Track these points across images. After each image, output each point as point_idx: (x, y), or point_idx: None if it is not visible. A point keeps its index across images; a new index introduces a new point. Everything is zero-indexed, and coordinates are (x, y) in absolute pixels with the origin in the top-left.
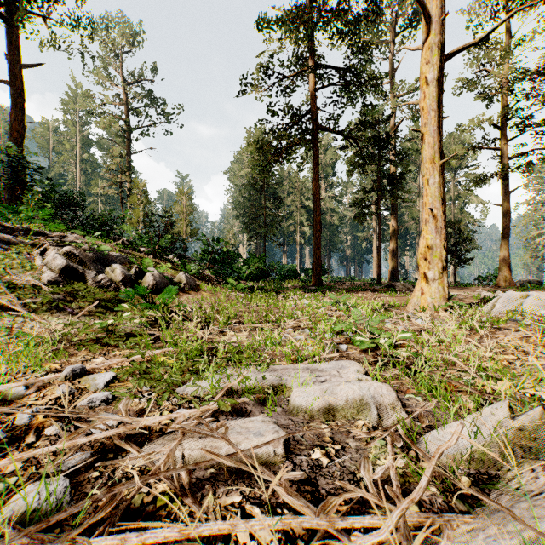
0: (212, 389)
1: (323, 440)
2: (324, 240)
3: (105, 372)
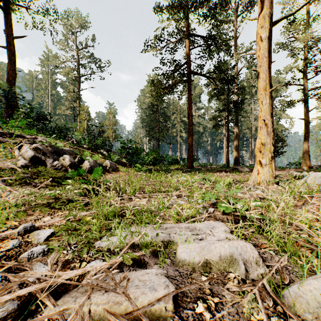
0: (120, 243)
1: (204, 292)
2: (194, 141)
3: (47, 229)
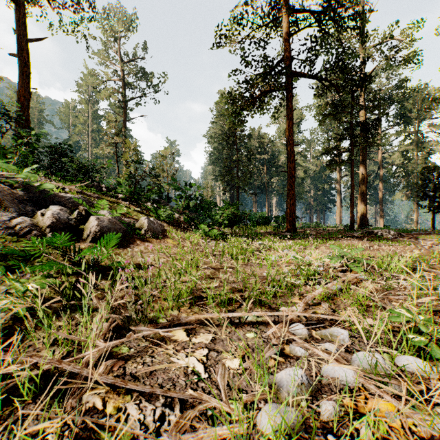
0: None
1: None
2: None
3: None
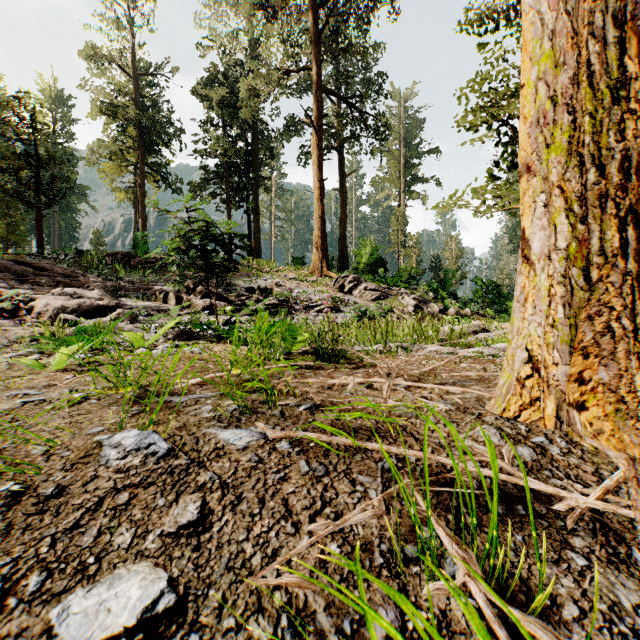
0: None
1: None
2: None
3: None
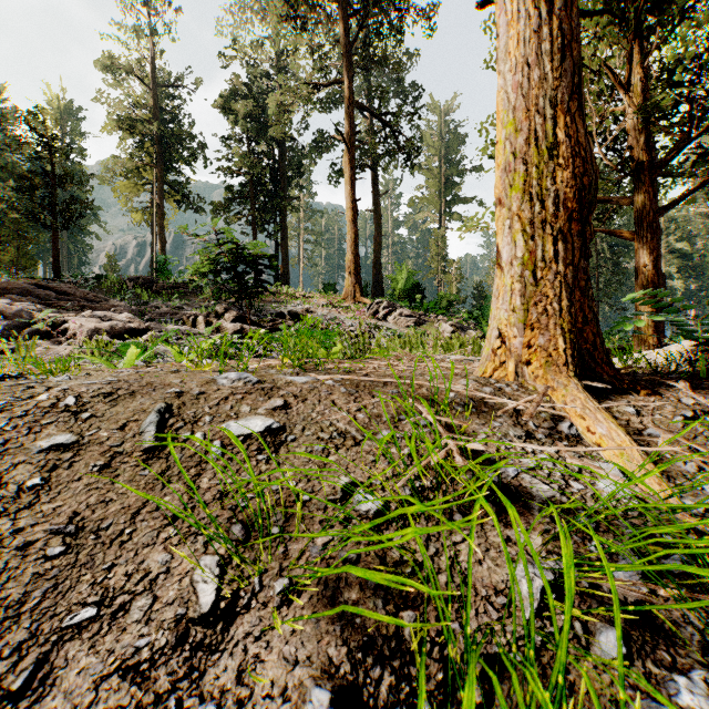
0: None
1: None
2: None
3: None
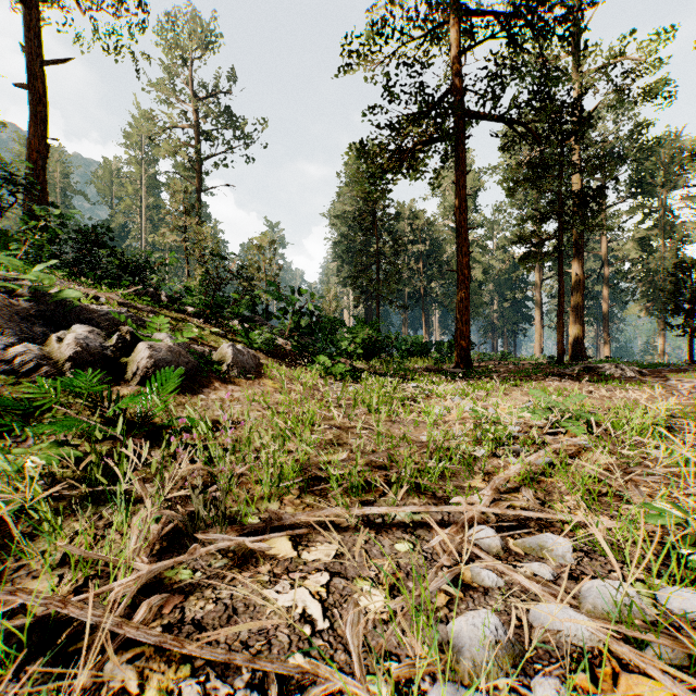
0: None
1: None
2: None
3: None
